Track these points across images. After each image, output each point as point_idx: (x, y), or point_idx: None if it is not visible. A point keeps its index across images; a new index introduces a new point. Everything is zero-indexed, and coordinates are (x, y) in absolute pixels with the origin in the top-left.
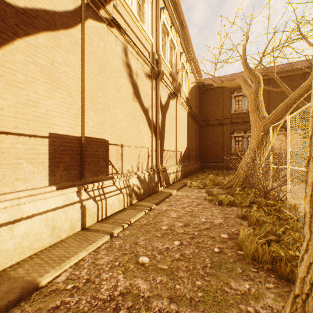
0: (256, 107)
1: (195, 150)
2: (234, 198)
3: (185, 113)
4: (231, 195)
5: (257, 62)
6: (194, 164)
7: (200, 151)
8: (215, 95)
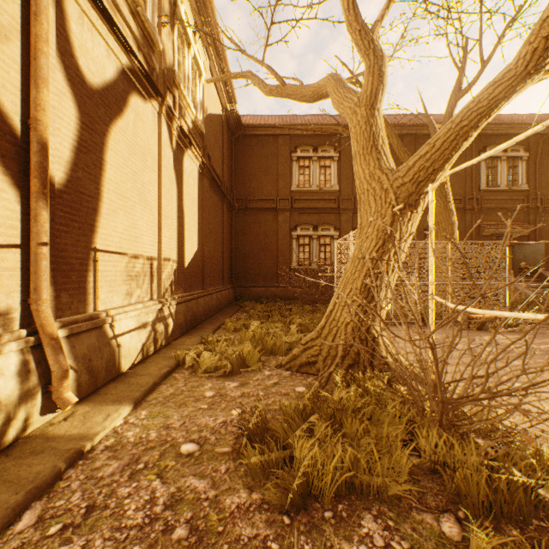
0: (372, 143)
1: (221, 260)
2: (354, 450)
3: (192, 165)
4: (331, 419)
5: (383, 7)
6: (218, 292)
7: (233, 263)
8: (262, 150)
